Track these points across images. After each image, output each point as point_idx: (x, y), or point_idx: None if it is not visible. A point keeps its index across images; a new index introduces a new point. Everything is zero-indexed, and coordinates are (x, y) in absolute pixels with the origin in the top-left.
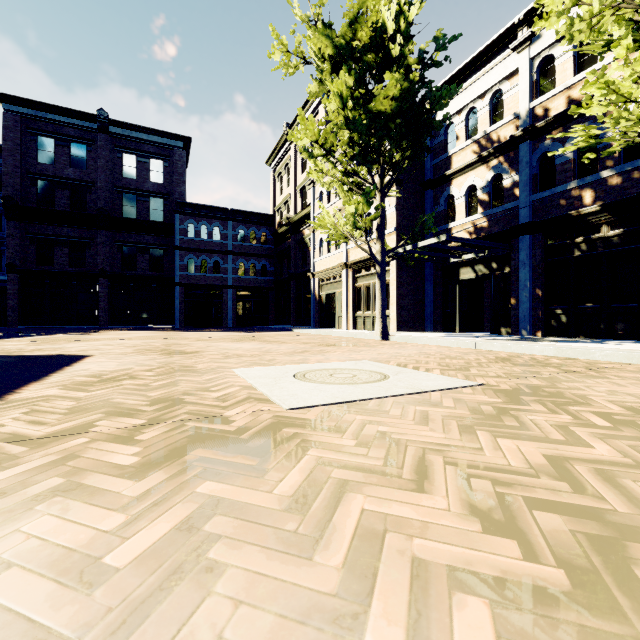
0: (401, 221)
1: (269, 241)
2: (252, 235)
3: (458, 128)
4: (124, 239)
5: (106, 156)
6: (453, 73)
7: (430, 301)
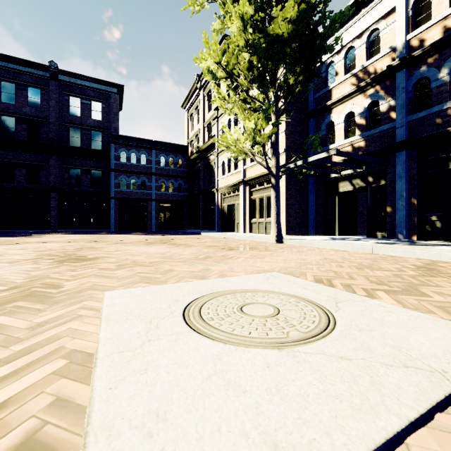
0: (289, 144)
1: (184, 165)
2: (171, 161)
3: (338, 65)
4: (71, 163)
5: (56, 98)
6: None
7: (313, 210)
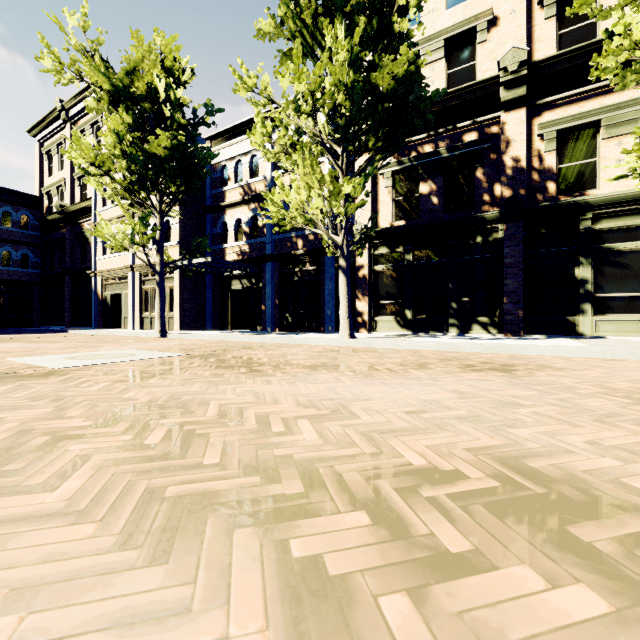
0: (184, 236)
1: (33, 227)
2: (5, 216)
3: (230, 171)
4: None
5: None
6: (226, 128)
7: (210, 305)
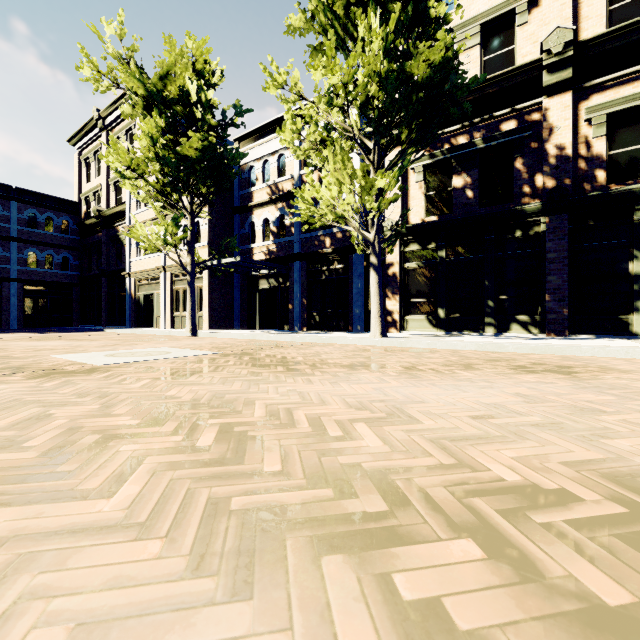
0: (213, 237)
1: (73, 231)
2: (48, 221)
3: (258, 172)
4: None
5: None
6: (253, 129)
7: (238, 304)
